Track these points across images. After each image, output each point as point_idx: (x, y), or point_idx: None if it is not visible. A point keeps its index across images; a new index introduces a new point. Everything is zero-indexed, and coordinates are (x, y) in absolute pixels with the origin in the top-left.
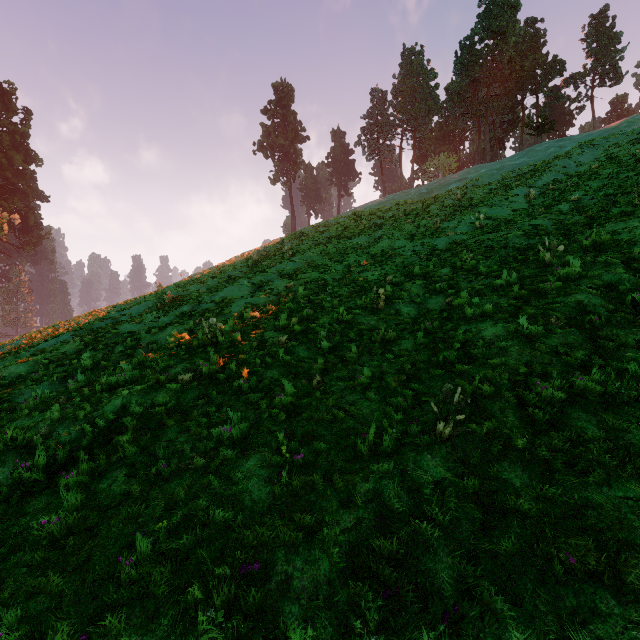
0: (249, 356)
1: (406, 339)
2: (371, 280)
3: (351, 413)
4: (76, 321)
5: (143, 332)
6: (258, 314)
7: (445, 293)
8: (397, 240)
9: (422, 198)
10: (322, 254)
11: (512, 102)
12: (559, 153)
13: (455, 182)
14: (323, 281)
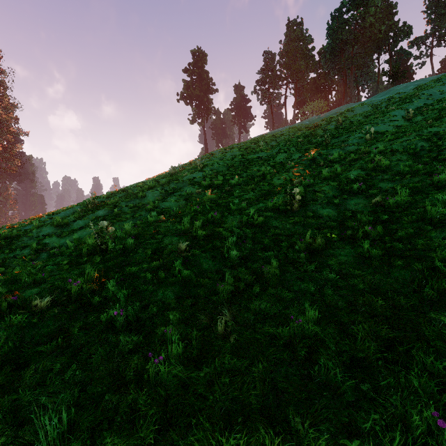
0: (139, 268)
1: (339, 248)
2: (276, 184)
3: (305, 442)
4: (20, 224)
5: (54, 235)
6: (163, 217)
7: (363, 194)
8: (293, 154)
9: (306, 127)
10: (228, 166)
11: (370, 59)
12: (420, 87)
13: (332, 115)
14: (229, 187)
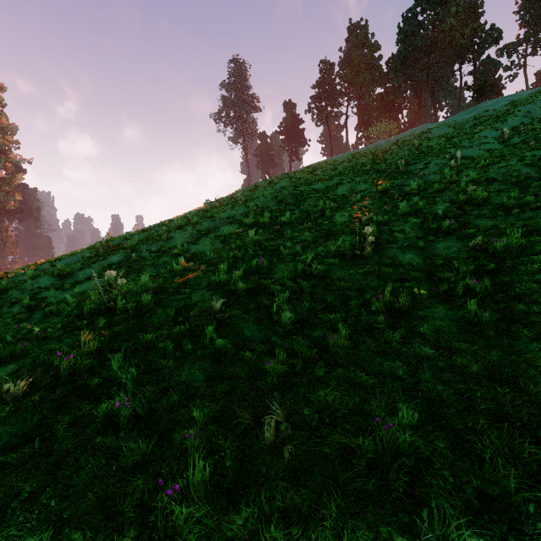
0: (157, 335)
1: (431, 308)
2: (339, 222)
3: None
4: (15, 272)
5: (53, 287)
6: (193, 264)
7: (455, 234)
8: (358, 185)
9: (373, 153)
10: (277, 200)
11: (451, 70)
12: (515, 103)
13: (404, 137)
14: (279, 226)
